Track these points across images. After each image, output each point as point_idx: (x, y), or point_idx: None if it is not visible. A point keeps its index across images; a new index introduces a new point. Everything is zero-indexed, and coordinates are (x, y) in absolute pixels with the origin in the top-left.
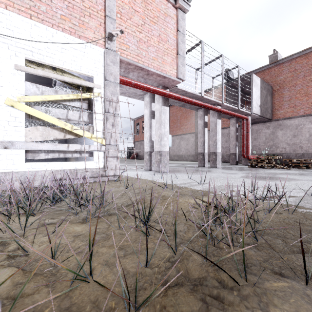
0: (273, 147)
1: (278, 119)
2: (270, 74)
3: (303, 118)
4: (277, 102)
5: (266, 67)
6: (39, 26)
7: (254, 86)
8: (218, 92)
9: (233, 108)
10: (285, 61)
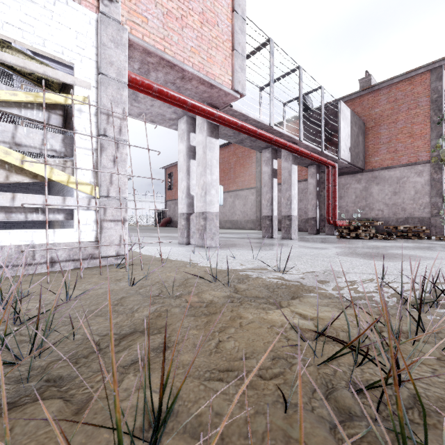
0: (366, 210)
1: (372, 169)
2: (362, 105)
3: (407, 168)
4: (372, 144)
5: (357, 94)
6: None
7: (343, 119)
8: (289, 129)
9: (315, 150)
10: (382, 87)
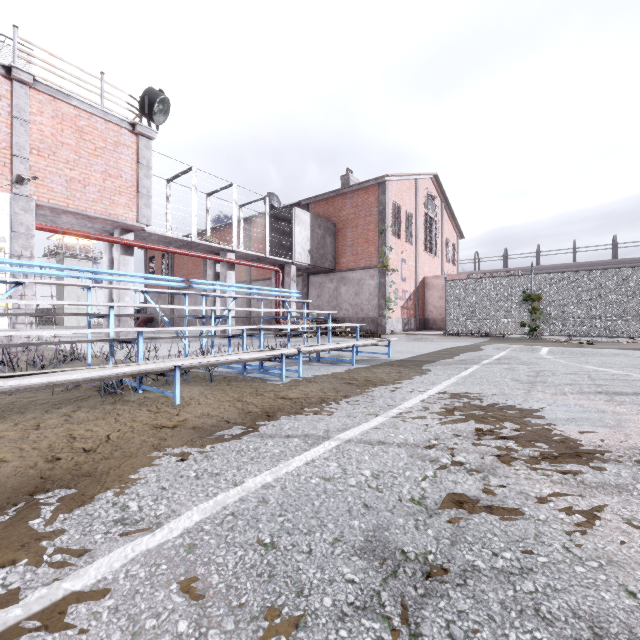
0: (337, 309)
1: (341, 270)
2: (334, 206)
3: (365, 271)
4: (341, 246)
5: (328, 195)
6: None
7: (298, 224)
8: None
9: (259, 256)
10: (348, 191)
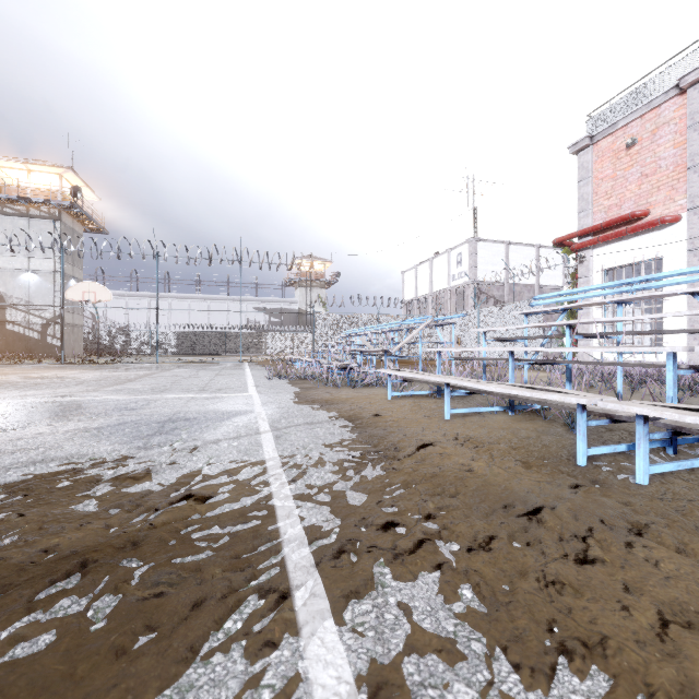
0: None
1: None
2: None
3: None
4: None
5: None
6: None
7: None
8: None
9: None
10: None
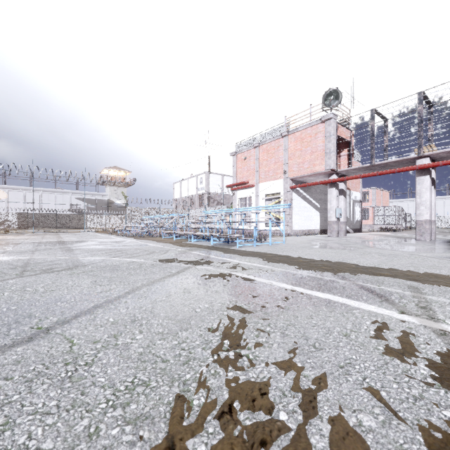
0: None
1: None
2: None
3: None
4: None
5: None
6: (267, 183)
7: None
8: None
9: None
10: None
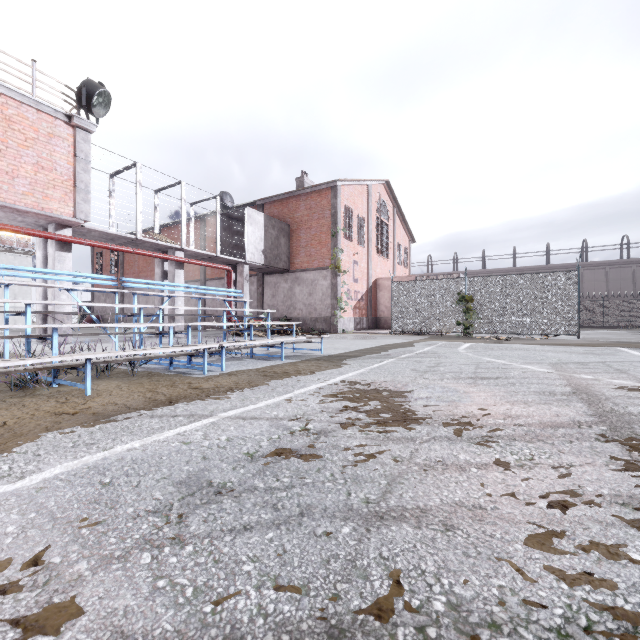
0: (291, 309)
1: (295, 270)
2: (288, 207)
3: (318, 272)
4: (295, 246)
5: (283, 197)
6: None
7: (251, 224)
8: None
9: (209, 255)
10: (302, 194)
